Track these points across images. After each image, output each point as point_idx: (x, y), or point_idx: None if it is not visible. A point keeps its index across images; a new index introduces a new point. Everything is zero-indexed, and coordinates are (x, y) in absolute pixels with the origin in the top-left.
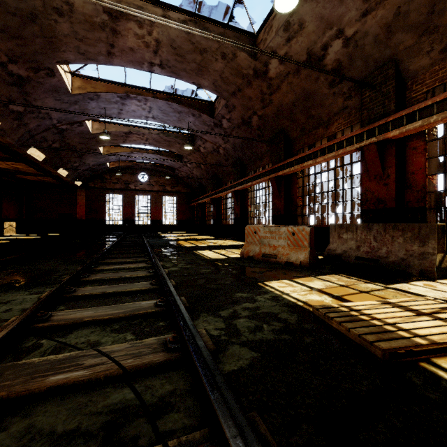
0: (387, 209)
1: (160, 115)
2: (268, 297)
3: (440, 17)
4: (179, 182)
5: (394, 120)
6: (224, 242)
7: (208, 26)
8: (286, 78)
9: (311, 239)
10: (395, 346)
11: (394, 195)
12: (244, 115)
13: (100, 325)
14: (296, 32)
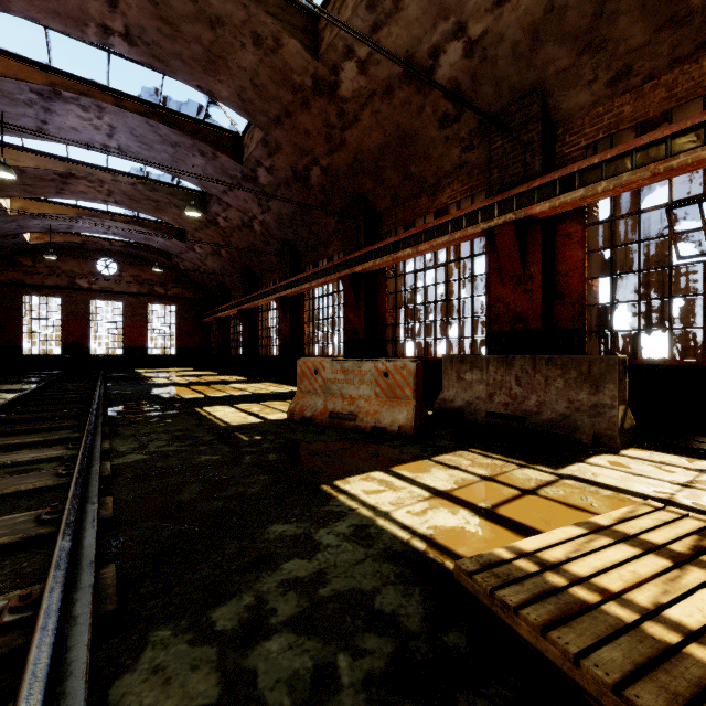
0: (530, 331)
1: (134, 146)
2: (345, 529)
3: (610, 24)
4: (180, 280)
5: (541, 186)
6: (261, 388)
7: None
8: (369, 102)
9: (417, 385)
10: None
11: (541, 308)
12: (297, 164)
13: None
14: (388, 15)
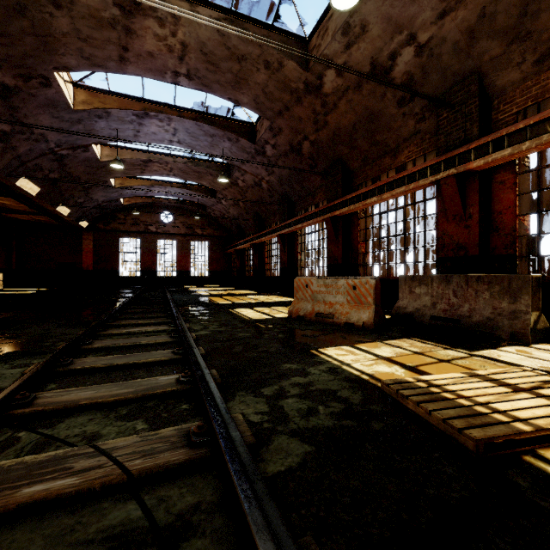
0: (469, 257)
1: (187, 139)
2: (324, 368)
3: (534, 20)
4: (211, 224)
5: (477, 147)
6: (268, 298)
7: (248, 26)
8: (344, 94)
9: (376, 295)
10: (491, 435)
11: (478, 239)
12: (293, 140)
13: (102, 409)
14: (357, 36)
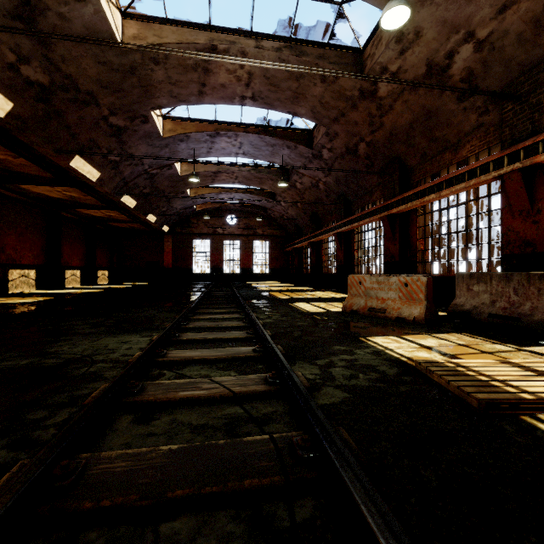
0: (538, 253)
1: (251, 150)
2: (369, 351)
3: None
4: (271, 224)
5: None
6: (324, 294)
7: (305, 49)
8: (400, 96)
9: (428, 292)
10: (493, 398)
11: None
12: (349, 143)
13: (207, 363)
14: (411, 42)
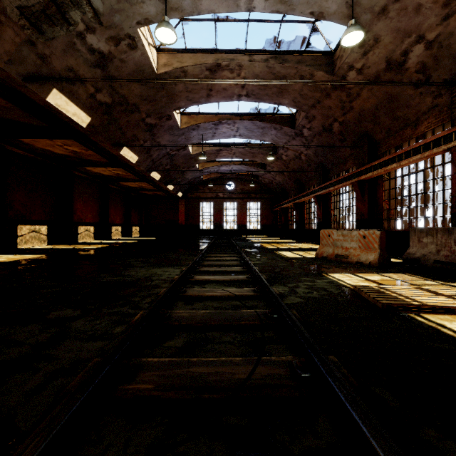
0: None
1: (245, 133)
2: (326, 281)
3: None
4: (262, 188)
5: None
6: (304, 246)
7: (287, 57)
8: (365, 86)
9: (381, 242)
10: (392, 303)
11: None
12: (325, 123)
13: (218, 283)
14: (372, 46)
